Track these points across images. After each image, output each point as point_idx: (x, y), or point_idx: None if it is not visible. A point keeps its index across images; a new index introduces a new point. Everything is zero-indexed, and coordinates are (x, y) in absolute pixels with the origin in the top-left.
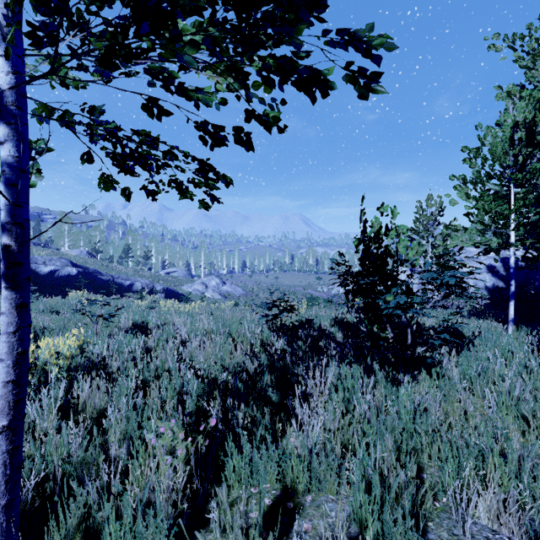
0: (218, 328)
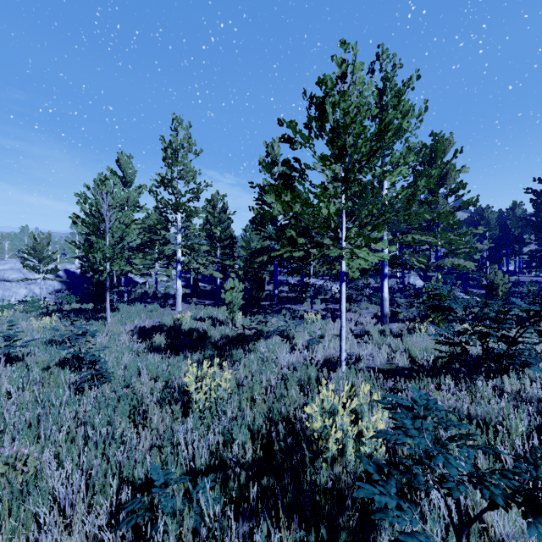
0: (6, 323)
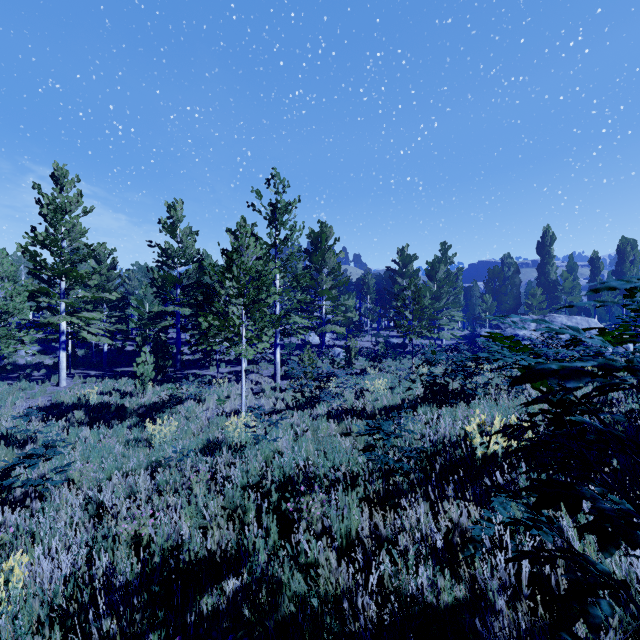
0: None
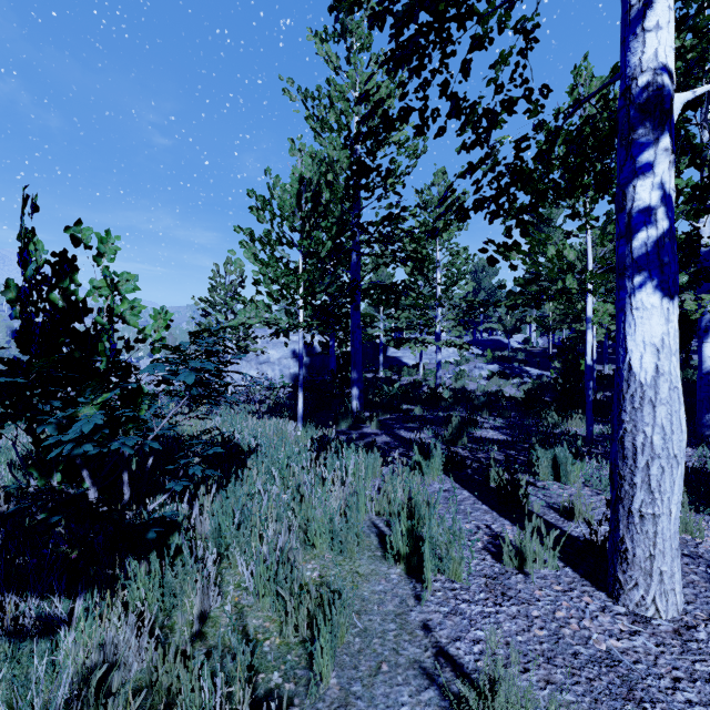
0: None
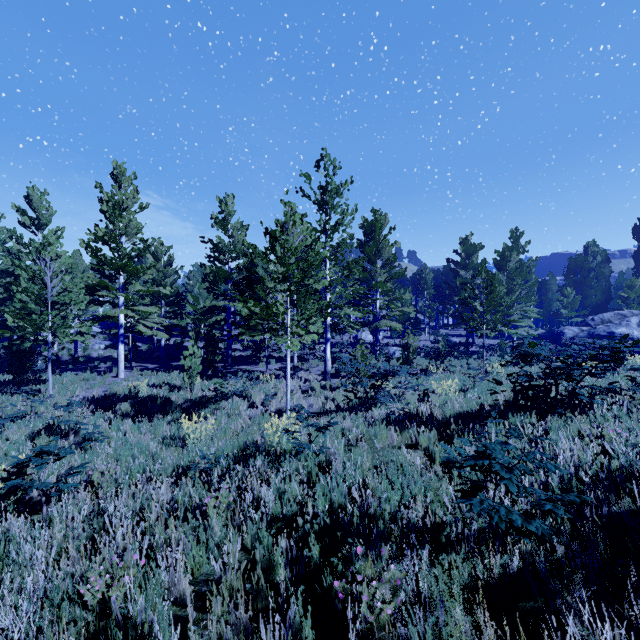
0: None
